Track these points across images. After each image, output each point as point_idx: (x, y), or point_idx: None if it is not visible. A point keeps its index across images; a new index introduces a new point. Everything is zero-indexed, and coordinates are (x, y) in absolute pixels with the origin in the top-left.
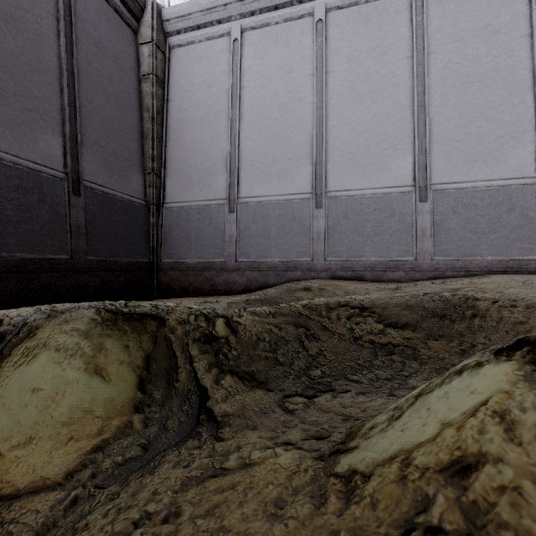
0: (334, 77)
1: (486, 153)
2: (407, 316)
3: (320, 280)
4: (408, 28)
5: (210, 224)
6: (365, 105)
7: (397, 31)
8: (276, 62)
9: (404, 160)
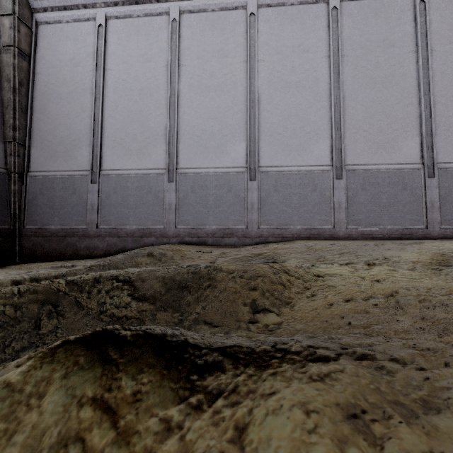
0: (186, 70)
1: (298, 145)
2: (156, 289)
3: (168, 246)
4: (244, 37)
5: (74, 193)
6: (210, 97)
7: (236, 39)
8: (137, 51)
9: (239, 145)
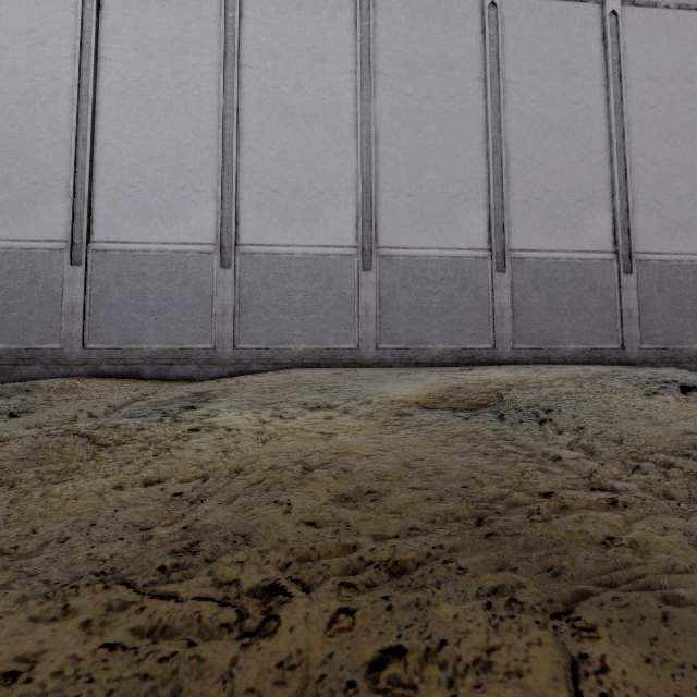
0: (112, 68)
1: (305, 211)
2: None
3: (61, 380)
4: (218, 23)
5: None
6: (156, 120)
7: (204, 24)
8: (17, 22)
9: (206, 207)
